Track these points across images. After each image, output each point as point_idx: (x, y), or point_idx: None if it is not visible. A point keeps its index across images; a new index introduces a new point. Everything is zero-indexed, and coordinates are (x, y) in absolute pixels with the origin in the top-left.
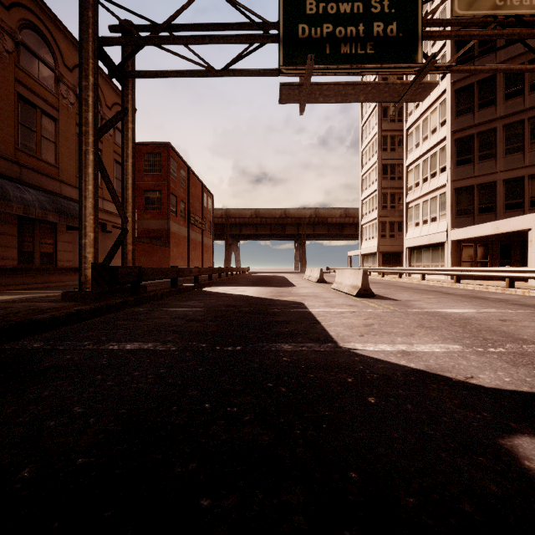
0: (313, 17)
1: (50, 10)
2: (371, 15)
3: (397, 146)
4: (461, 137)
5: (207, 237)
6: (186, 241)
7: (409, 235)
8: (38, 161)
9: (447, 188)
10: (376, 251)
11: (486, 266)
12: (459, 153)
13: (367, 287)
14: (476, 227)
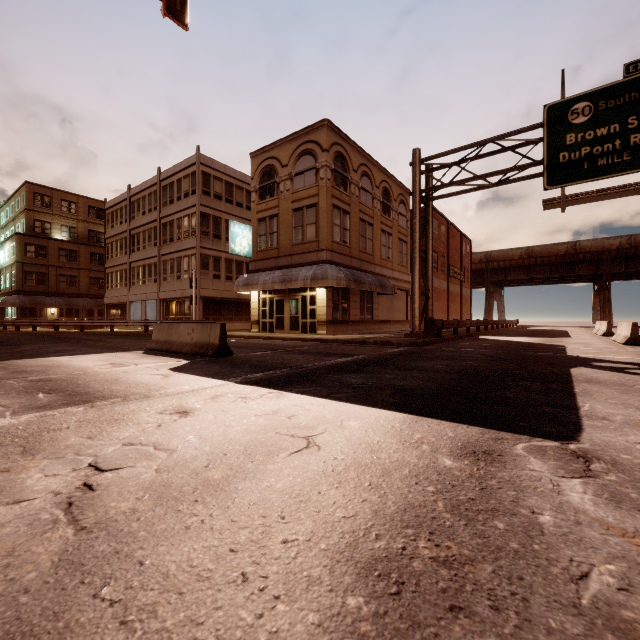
0: (572, 146)
1: (371, 157)
2: (627, 131)
3: None
4: None
5: (465, 288)
6: (445, 294)
7: None
8: (366, 255)
9: None
10: None
11: None
12: None
13: (636, 337)
14: None
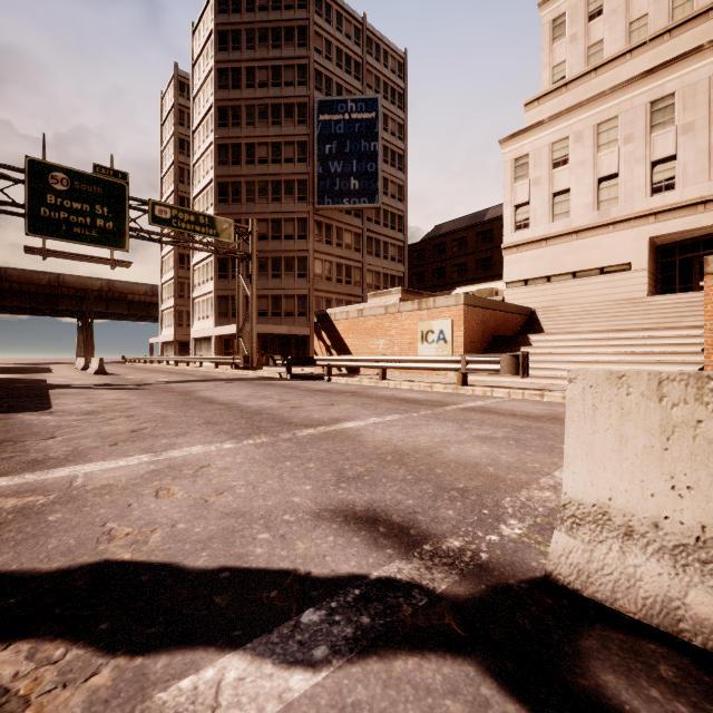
0: (53, 206)
1: None
2: (96, 214)
3: None
4: (221, 257)
5: None
6: None
7: (194, 327)
8: None
9: (213, 294)
10: (173, 340)
11: None
12: (220, 269)
13: (103, 369)
14: (225, 328)
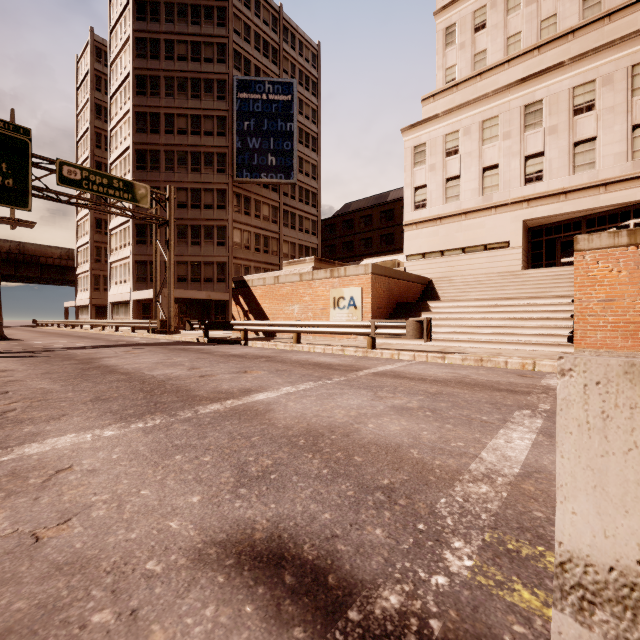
0: None
1: None
2: None
3: None
4: (139, 223)
5: None
6: None
7: (111, 292)
8: None
9: (131, 259)
10: (89, 303)
11: None
12: (138, 235)
13: (2, 334)
14: (143, 292)
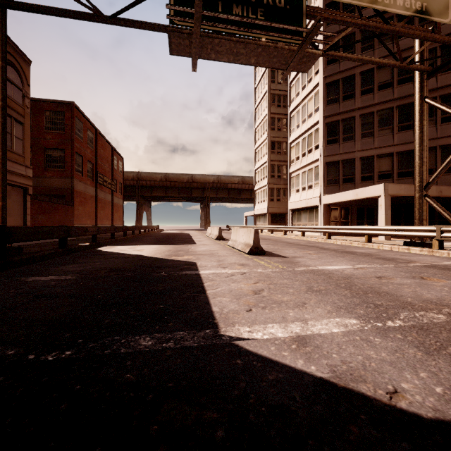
0: None
1: None
2: None
3: (282, 127)
4: (330, 121)
5: (118, 197)
6: (94, 200)
7: (291, 199)
8: None
9: (320, 162)
10: (266, 212)
11: (348, 225)
12: (329, 134)
13: (258, 245)
14: (342, 194)
